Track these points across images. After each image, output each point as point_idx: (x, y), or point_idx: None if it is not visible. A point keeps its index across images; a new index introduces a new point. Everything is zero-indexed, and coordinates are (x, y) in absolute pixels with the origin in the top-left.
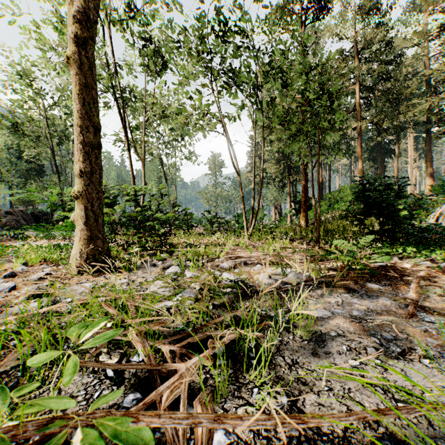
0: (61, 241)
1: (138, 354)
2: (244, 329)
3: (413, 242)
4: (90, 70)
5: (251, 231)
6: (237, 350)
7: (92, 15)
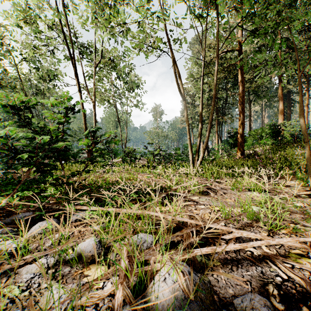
0: None
1: None
2: None
3: None
4: None
5: (198, 165)
6: None
7: None
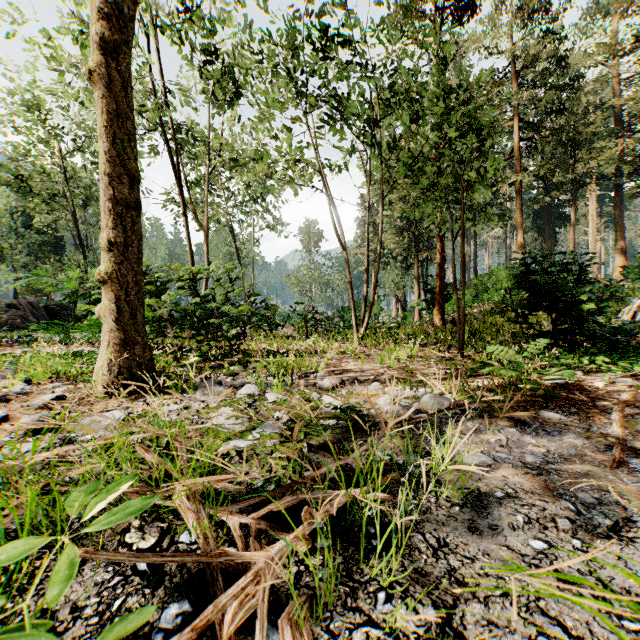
0: (86, 347)
1: (189, 530)
2: (358, 485)
3: (603, 348)
4: (124, 91)
5: (363, 332)
6: (348, 523)
7: (126, 8)
